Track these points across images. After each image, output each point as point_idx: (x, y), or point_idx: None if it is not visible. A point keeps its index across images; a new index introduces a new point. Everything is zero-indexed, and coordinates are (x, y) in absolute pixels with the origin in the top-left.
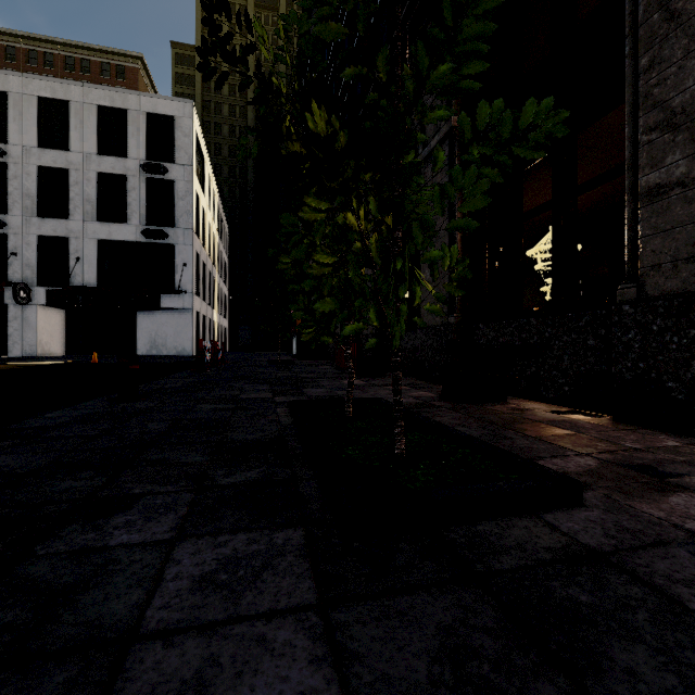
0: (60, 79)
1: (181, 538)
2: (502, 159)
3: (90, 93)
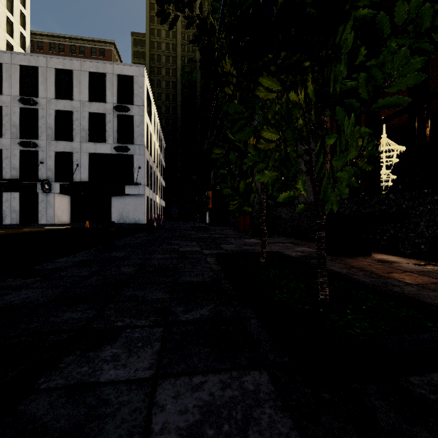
0: (67, 57)
1: (161, 376)
2: (422, 46)
3: (84, 65)
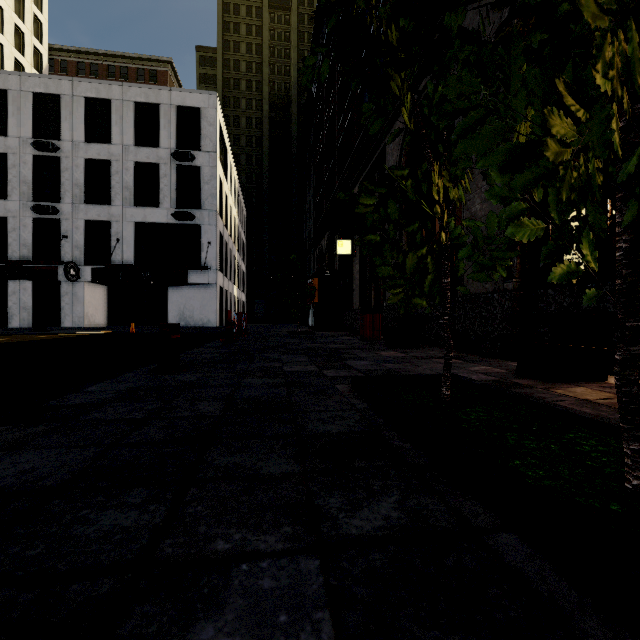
0: (103, 81)
1: None
2: None
3: (128, 92)
